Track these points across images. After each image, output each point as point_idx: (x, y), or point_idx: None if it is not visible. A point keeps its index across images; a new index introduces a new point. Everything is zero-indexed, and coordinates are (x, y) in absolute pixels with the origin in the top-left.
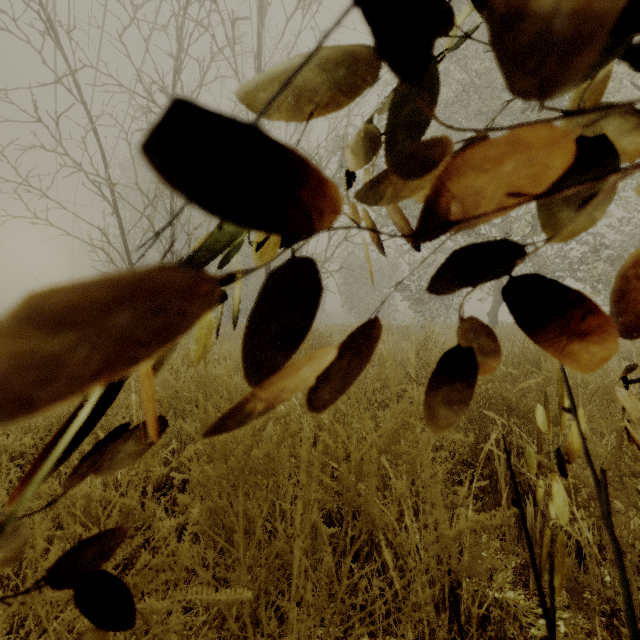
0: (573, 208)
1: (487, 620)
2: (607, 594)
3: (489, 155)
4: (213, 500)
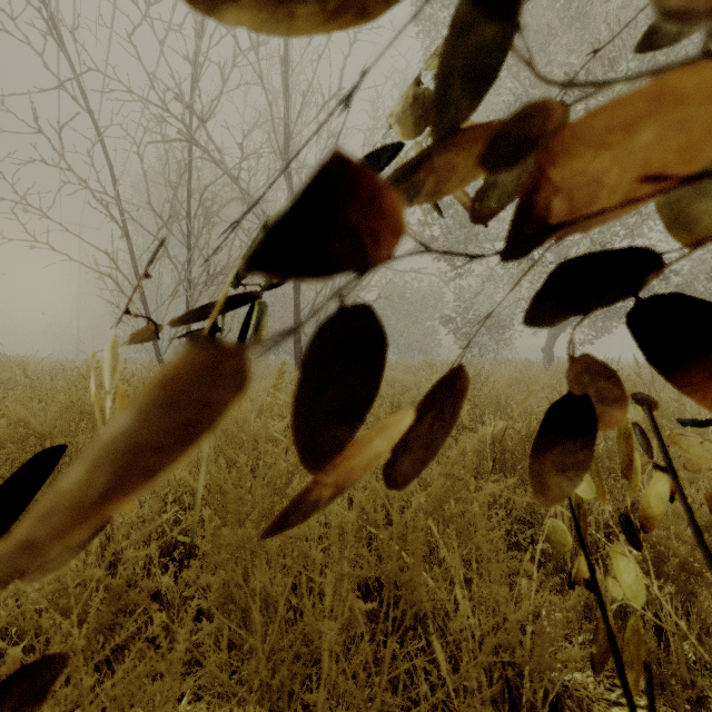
0: (704, 200)
1: (552, 711)
2: (699, 685)
3: (612, 103)
4: (226, 573)
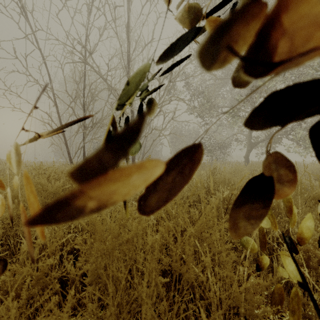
0: None
1: None
2: None
3: None
4: (96, 265)
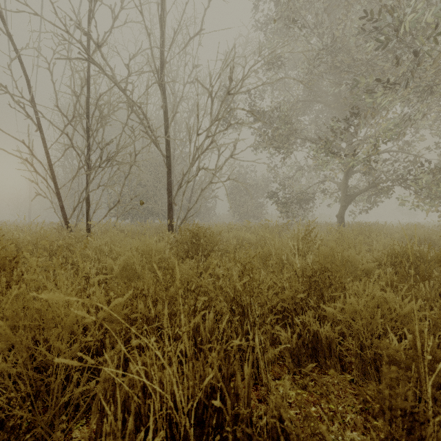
0: None
1: None
2: None
3: None
4: None
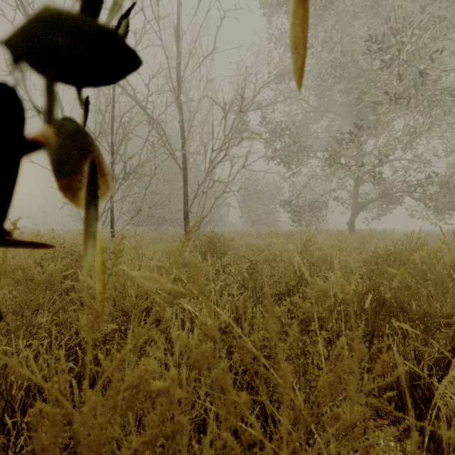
0: None
1: None
2: None
3: None
4: None
